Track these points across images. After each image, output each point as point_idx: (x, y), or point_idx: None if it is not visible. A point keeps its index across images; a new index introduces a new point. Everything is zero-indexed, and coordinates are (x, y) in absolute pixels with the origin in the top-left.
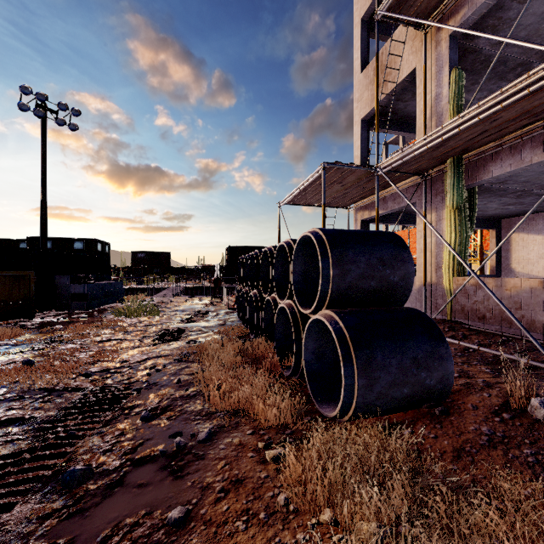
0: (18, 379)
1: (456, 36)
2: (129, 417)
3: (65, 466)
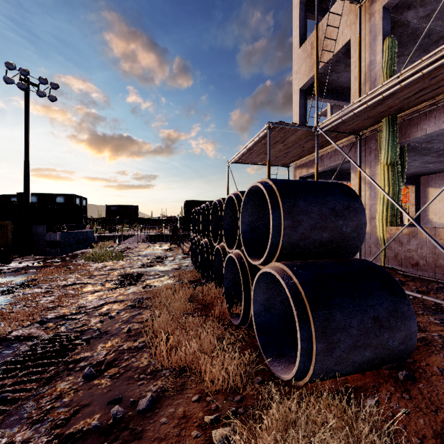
0: None
1: (388, 8)
2: (72, 374)
3: None
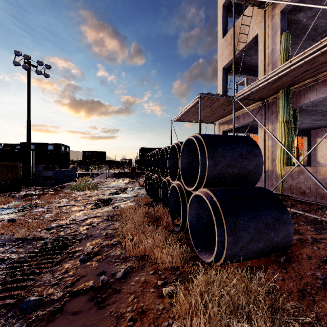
0: (3, 232)
1: (285, 12)
2: (72, 259)
3: (24, 296)
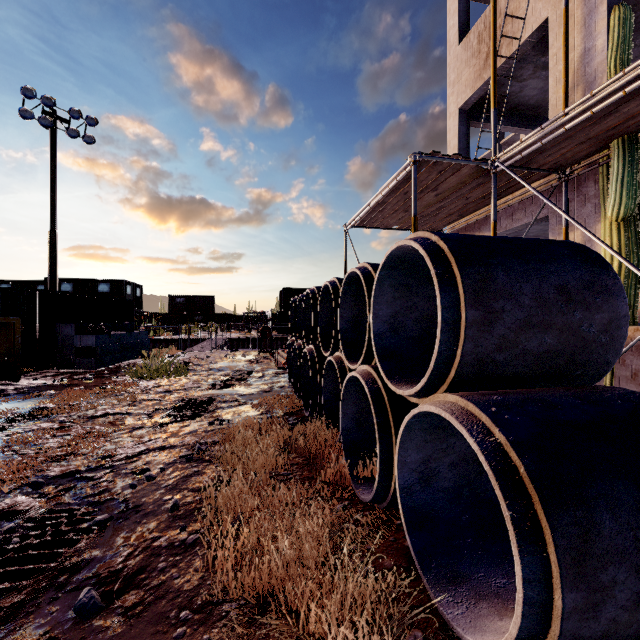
0: None
1: None
2: (59, 598)
3: None
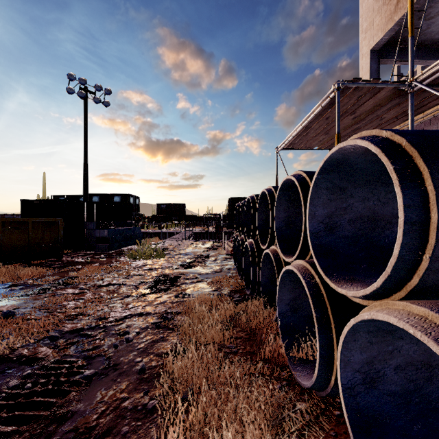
0: None
1: None
2: None
3: None
